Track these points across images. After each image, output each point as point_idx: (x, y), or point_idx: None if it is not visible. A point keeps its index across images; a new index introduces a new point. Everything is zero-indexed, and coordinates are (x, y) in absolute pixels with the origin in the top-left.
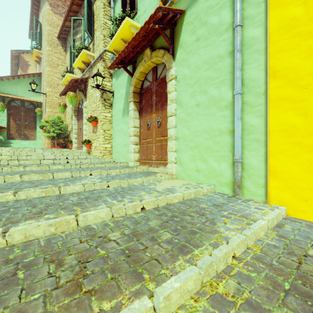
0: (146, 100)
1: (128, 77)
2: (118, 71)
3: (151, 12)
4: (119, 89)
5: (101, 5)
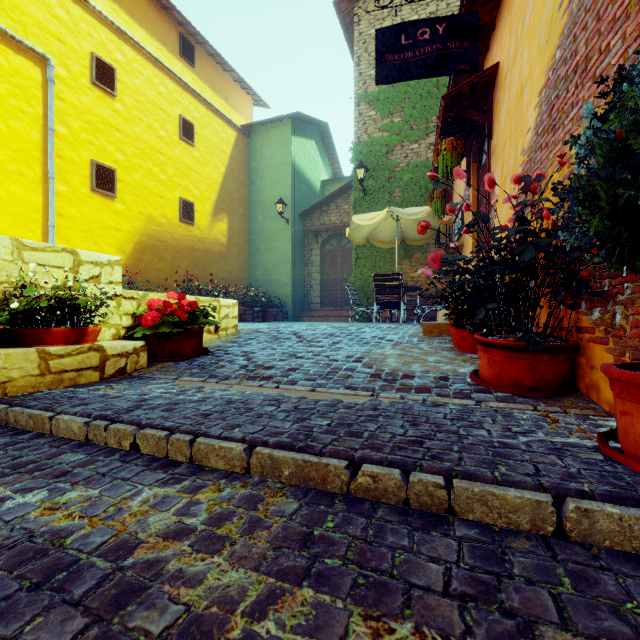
0: None
1: None
2: None
3: None
4: None
5: None
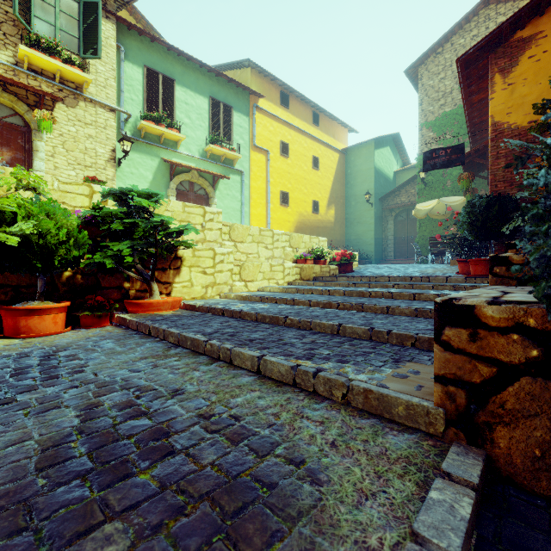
0: (183, 201)
1: (160, 167)
2: (134, 144)
3: (195, 146)
4: (136, 165)
5: (114, 44)
